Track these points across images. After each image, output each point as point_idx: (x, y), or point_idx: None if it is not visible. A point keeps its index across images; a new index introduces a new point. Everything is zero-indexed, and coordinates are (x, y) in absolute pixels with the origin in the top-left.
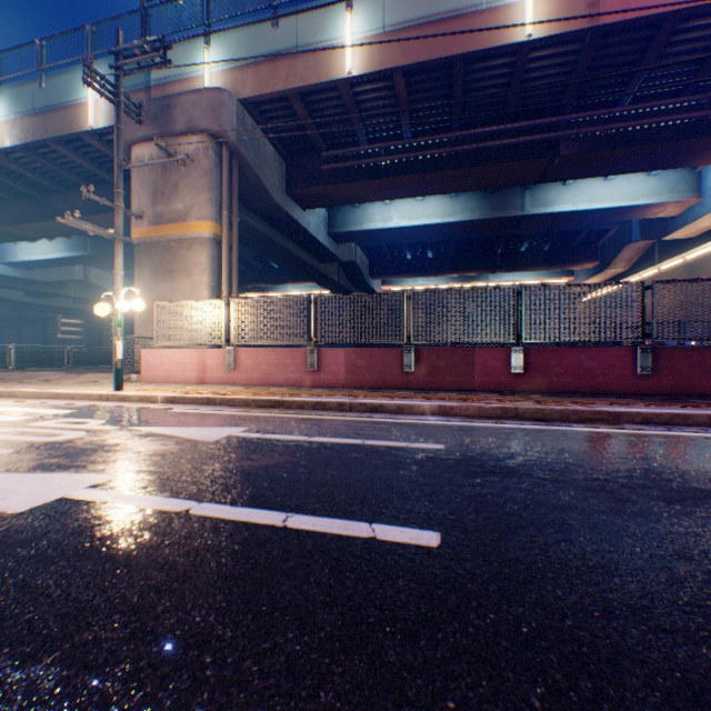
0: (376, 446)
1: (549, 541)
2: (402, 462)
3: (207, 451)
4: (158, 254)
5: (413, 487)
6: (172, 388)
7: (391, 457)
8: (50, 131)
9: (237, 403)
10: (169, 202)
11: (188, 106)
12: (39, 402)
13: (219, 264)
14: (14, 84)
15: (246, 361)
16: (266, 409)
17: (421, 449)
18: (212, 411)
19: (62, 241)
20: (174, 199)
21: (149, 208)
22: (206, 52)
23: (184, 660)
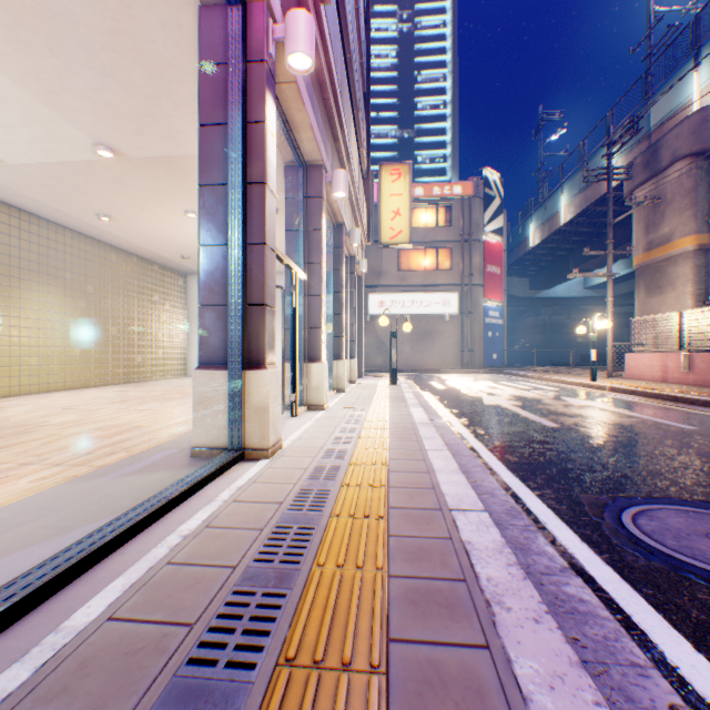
0: (647, 419)
1: (581, 434)
2: (628, 423)
3: (560, 405)
4: (647, 275)
5: (595, 424)
6: (631, 383)
7: (632, 422)
8: (586, 201)
9: (647, 395)
10: (655, 230)
11: (669, 141)
12: (551, 384)
13: (704, 271)
14: (569, 179)
15: (697, 365)
16: (663, 401)
17: (668, 425)
18: (622, 398)
19: (620, 262)
20: (659, 225)
21: (640, 239)
22: (692, 76)
23: (476, 416)
